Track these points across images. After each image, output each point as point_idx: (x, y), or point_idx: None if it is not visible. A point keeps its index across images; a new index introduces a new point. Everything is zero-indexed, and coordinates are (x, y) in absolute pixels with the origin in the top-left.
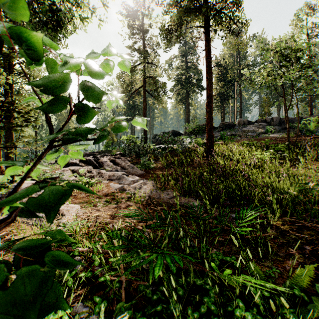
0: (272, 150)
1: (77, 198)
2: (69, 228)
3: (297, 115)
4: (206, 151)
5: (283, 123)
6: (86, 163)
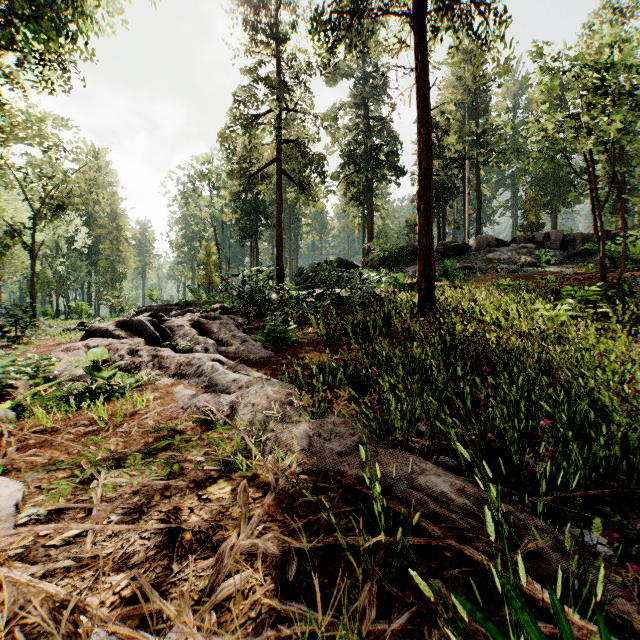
0: (574, 299)
1: (51, 445)
2: None
3: (622, 221)
4: (418, 301)
5: (571, 244)
6: (132, 330)
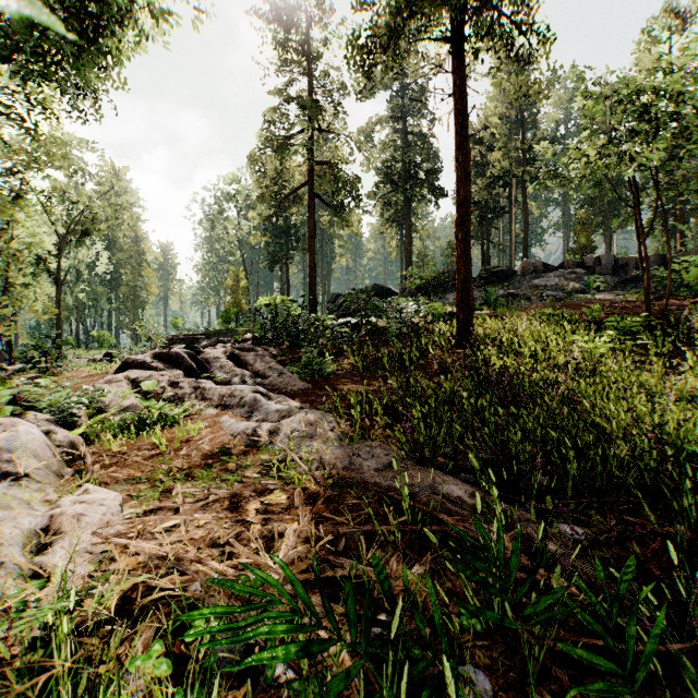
0: (614, 331)
1: (125, 465)
2: (32, 624)
3: (668, 249)
4: (456, 332)
5: (624, 269)
6: (169, 362)
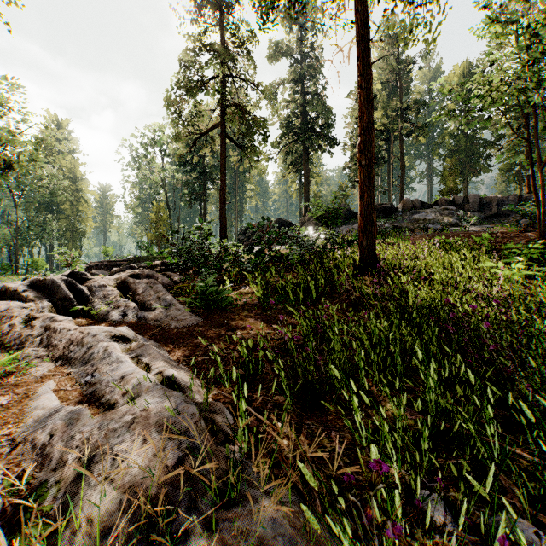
0: (522, 257)
1: None
2: None
3: None
4: (359, 259)
5: (487, 206)
6: (45, 290)
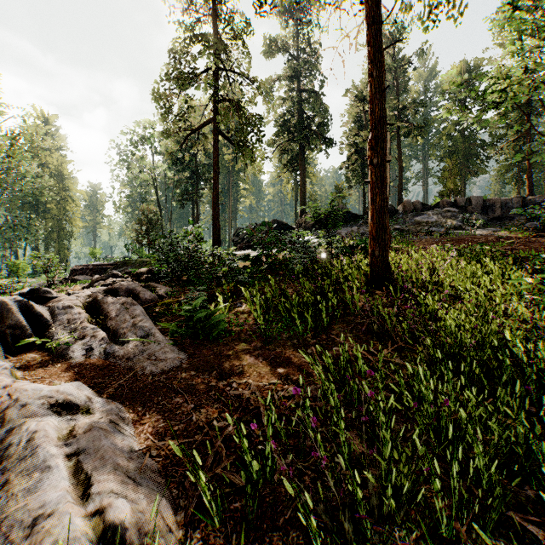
0: None
1: None
2: None
3: None
4: (371, 270)
5: (491, 209)
6: None
